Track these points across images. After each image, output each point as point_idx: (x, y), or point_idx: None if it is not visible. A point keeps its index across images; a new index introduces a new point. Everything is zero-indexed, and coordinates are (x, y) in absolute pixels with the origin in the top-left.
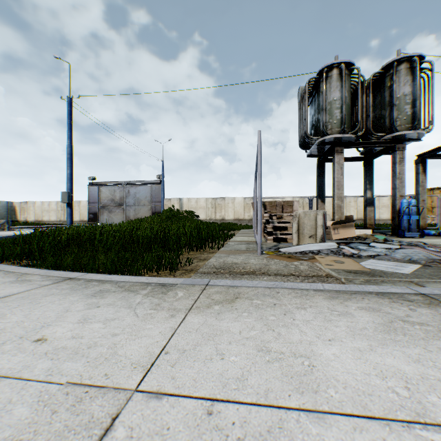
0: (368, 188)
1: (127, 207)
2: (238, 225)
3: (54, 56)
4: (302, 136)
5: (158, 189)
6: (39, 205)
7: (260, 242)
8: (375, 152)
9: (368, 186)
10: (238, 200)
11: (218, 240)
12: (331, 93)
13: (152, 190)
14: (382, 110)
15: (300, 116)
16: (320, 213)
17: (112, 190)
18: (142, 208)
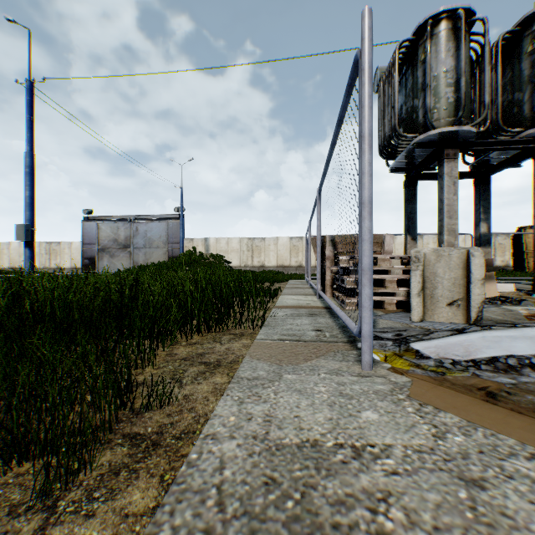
0: (483, 219)
1: (134, 249)
2: (284, 274)
3: (6, 17)
4: (385, 136)
5: (177, 226)
6: (16, 247)
7: (371, 331)
8: (497, 163)
9: (483, 216)
10: (283, 240)
11: (252, 308)
12: (438, 61)
13: (169, 227)
14: (516, 92)
15: (382, 106)
16: (479, 252)
17: (115, 227)
18: (155, 251)
